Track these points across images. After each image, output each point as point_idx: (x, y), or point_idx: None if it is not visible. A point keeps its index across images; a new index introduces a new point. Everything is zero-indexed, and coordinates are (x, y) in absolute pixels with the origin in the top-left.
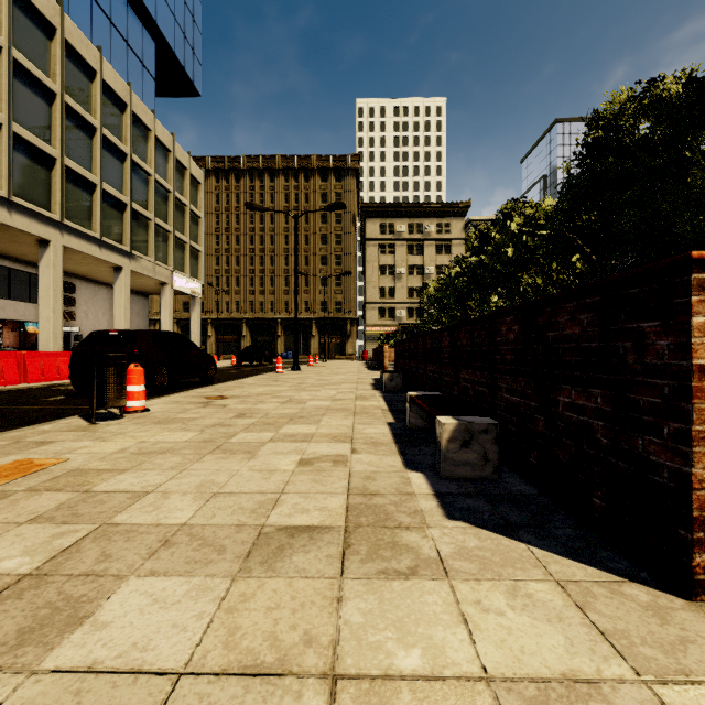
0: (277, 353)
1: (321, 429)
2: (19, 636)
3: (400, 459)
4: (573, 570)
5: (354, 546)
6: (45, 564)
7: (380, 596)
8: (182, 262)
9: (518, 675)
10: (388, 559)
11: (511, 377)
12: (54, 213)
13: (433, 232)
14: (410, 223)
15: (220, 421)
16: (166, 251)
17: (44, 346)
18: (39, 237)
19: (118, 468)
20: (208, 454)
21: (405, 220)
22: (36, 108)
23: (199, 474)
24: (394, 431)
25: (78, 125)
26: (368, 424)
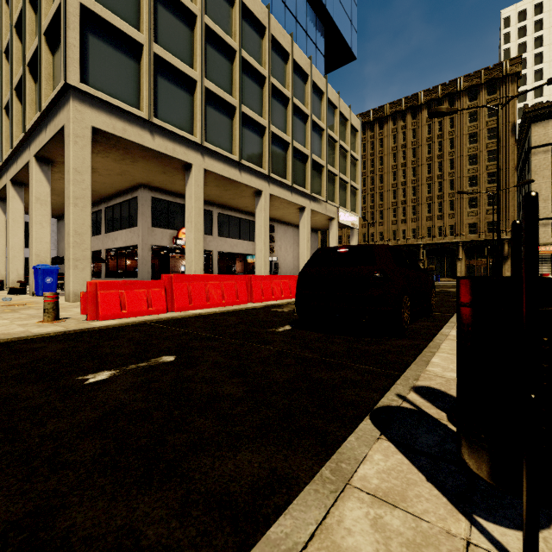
0: None
1: None
2: None
3: None
4: None
5: None
6: None
7: None
8: (344, 200)
9: None
10: None
11: None
12: (264, 169)
13: None
14: None
15: None
16: (333, 192)
17: (259, 271)
18: (256, 189)
19: None
20: None
21: None
22: (254, 92)
23: None
24: None
25: (278, 99)
26: None
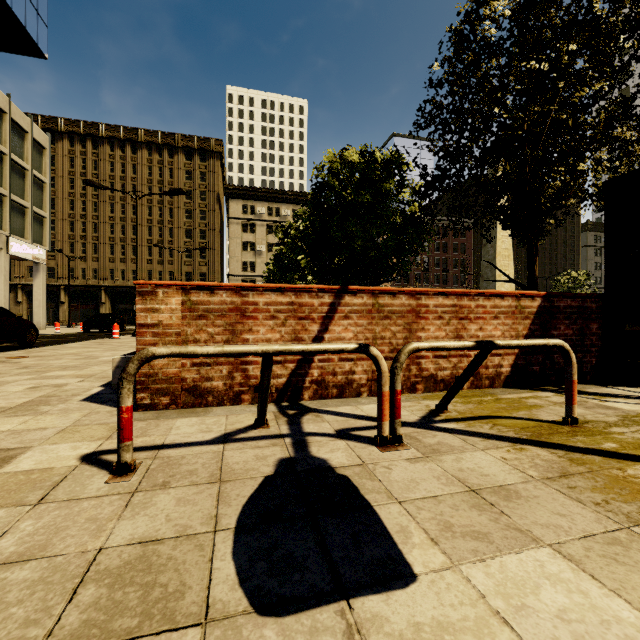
0: None
1: (79, 372)
2: None
3: (104, 383)
4: (106, 409)
5: (6, 411)
6: None
7: None
8: (21, 227)
9: (21, 429)
10: (18, 413)
11: None
12: None
13: (289, 217)
14: (269, 206)
15: None
16: (1, 215)
17: None
18: None
19: None
20: None
21: (265, 204)
22: None
23: None
24: None
25: None
26: None
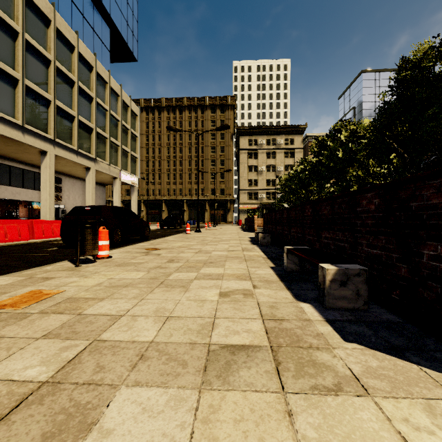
0: (184, 221)
1: (226, 270)
2: (43, 440)
3: (289, 293)
4: None
5: (283, 364)
6: (57, 373)
7: (322, 411)
8: (126, 164)
9: None
10: (314, 375)
11: (372, 236)
12: (49, 134)
13: (282, 144)
14: (267, 138)
15: (159, 264)
16: (117, 158)
17: (44, 216)
18: (40, 149)
19: (98, 297)
20: (156, 287)
21: (265, 137)
22: (39, 70)
23: (154, 302)
24: (277, 272)
25: (64, 80)
26: (257, 267)
